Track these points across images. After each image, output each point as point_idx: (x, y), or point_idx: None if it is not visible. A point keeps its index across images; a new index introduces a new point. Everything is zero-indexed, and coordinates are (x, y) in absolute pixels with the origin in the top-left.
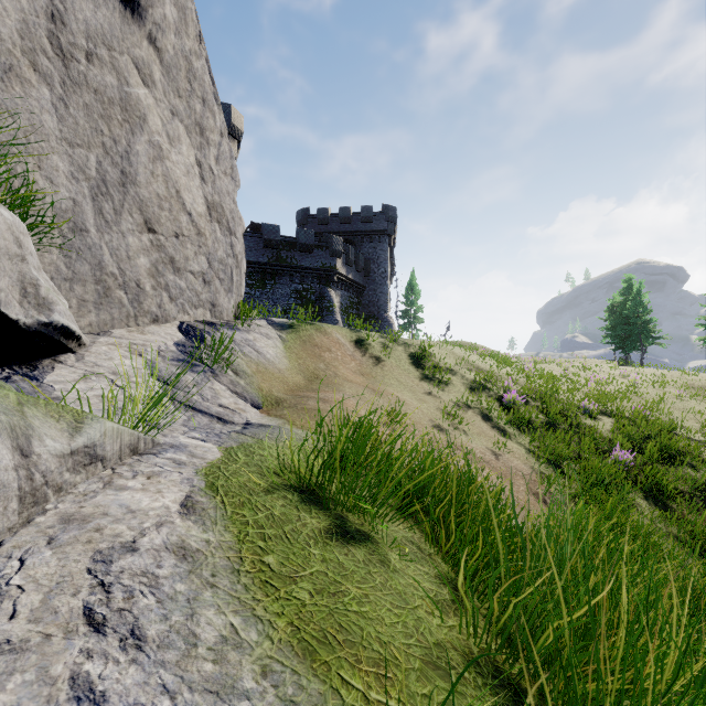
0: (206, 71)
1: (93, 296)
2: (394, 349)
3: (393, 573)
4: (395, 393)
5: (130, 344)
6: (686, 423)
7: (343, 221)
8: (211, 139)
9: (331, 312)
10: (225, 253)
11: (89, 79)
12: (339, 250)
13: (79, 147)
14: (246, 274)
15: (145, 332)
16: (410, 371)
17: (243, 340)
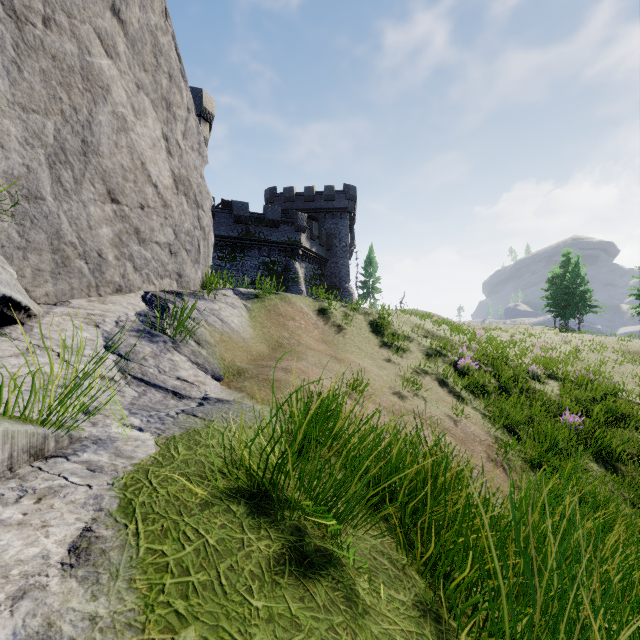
0: (173, 47)
1: (50, 265)
2: (355, 317)
3: (362, 616)
4: (356, 360)
5: (87, 315)
6: (626, 386)
7: (307, 199)
8: (178, 114)
9: (296, 283)
10: (192, 225)
11: (47, 45)
12: (303, 226)
13: (35, 113)
14: (217, 247)
15: (106, 302)
16: (370, 338)
17: (208, 309)
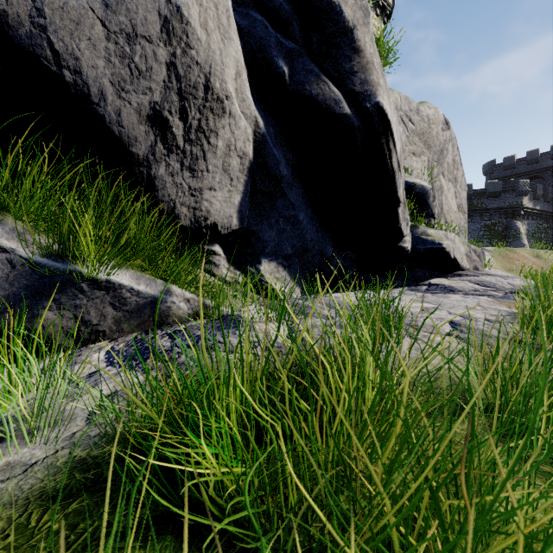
0: (458, 158)
1: None
2: None
3: None
4: None
5: None
6: None
7: (530, 162)
8: (458, 180)
9: (517, 238)
10: (463, 222)
11: (435, 188)
12: (525, 190)
13: None
14: None
15: None
16: None
17: None
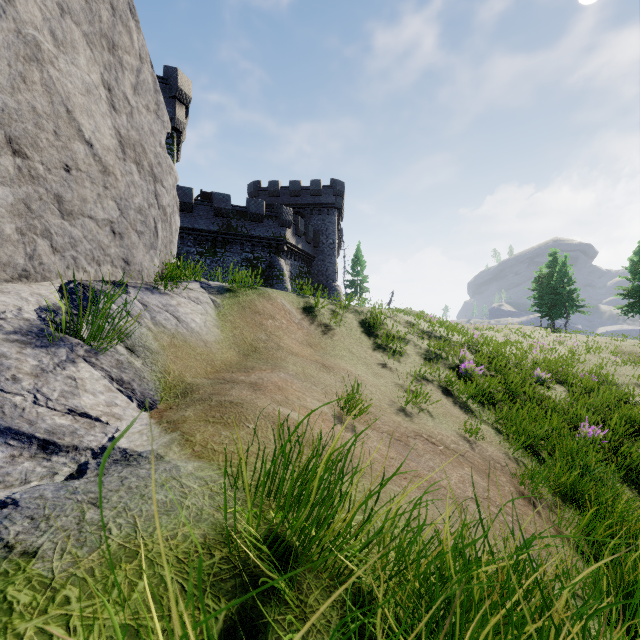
0: None
1: None
2: (344, 316)
3: None
4: (348, 367)
5: None
6: (631, 389)
7: (293, 193)
8: (125, 61)
9: (281, 281)
10: (146, 201)
11: None
12: (289, 221)
13: None
14: (196, 242)
15: None
16: (362, 340)
17: (160, 305)
